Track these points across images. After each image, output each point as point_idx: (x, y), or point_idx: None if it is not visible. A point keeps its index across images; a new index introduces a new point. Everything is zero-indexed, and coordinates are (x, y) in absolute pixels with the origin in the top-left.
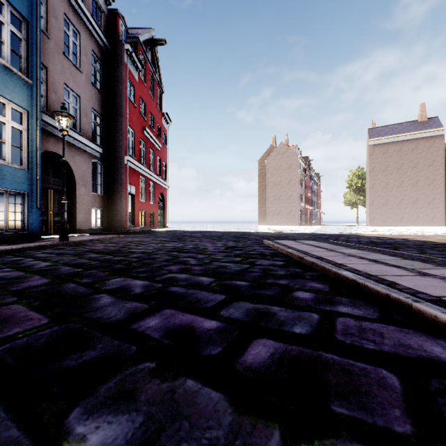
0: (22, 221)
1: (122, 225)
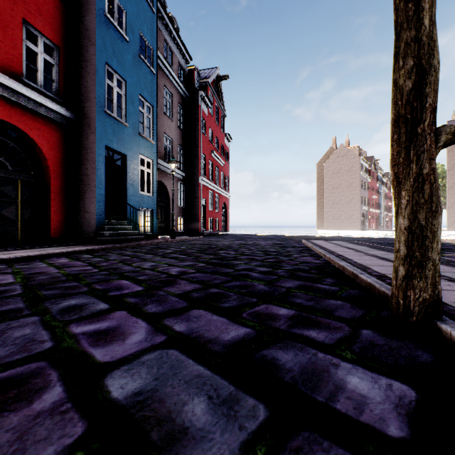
0: (150, 227)
1: (197, 229)
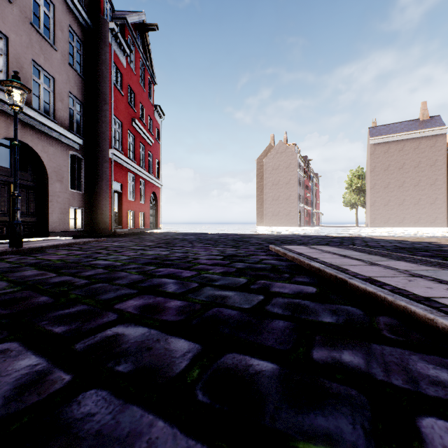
0: None
1: (106, 226)
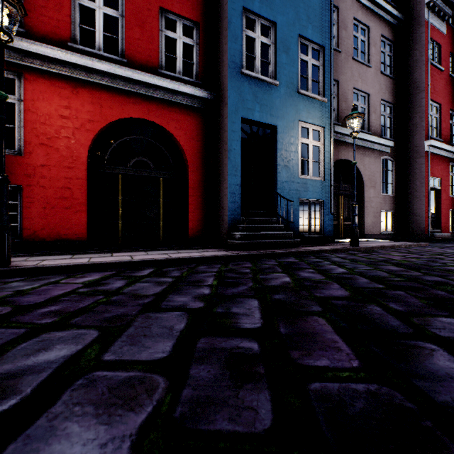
0: (319, 226)
1: (420, 230)
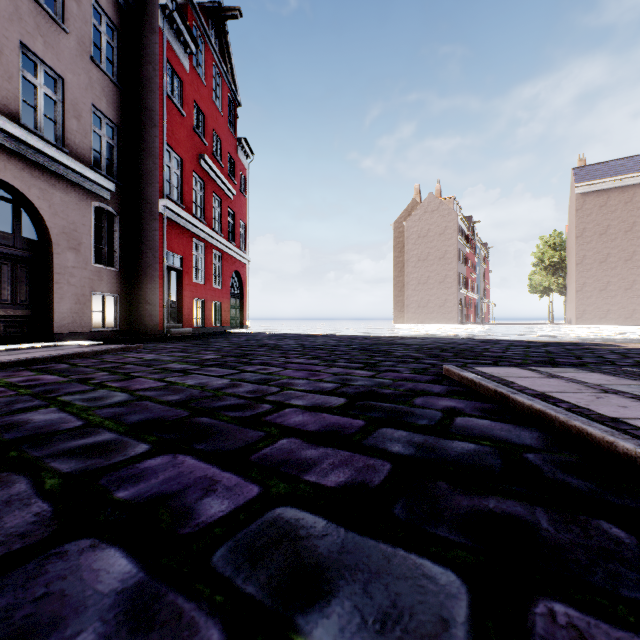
0: None
1: (154, 324)
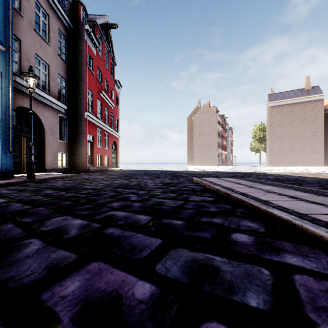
0: None
1: (83, 165)
